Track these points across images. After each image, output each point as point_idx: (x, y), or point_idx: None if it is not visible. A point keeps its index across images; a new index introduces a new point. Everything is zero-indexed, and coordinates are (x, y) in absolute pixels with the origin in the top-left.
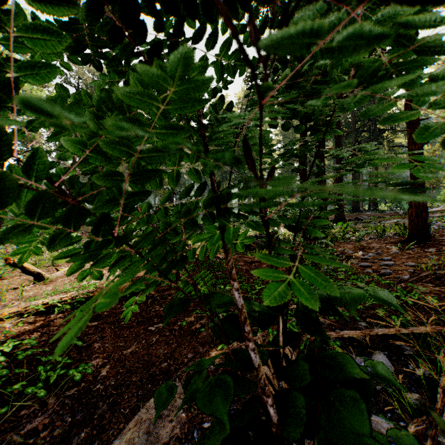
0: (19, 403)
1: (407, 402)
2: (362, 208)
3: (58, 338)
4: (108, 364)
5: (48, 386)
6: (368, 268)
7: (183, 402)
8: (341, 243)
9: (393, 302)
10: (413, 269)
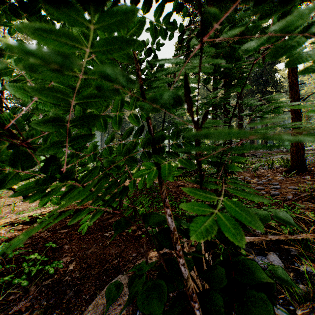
0: (8, 291)
1: (294, 291)
2: None
3: (38, 241)
4: (74, 261)
5: (30, 277)
6: (262, 190)
7: (127, 302)
8: (242, 172)
9: (291, 221)
10: (294, 191)
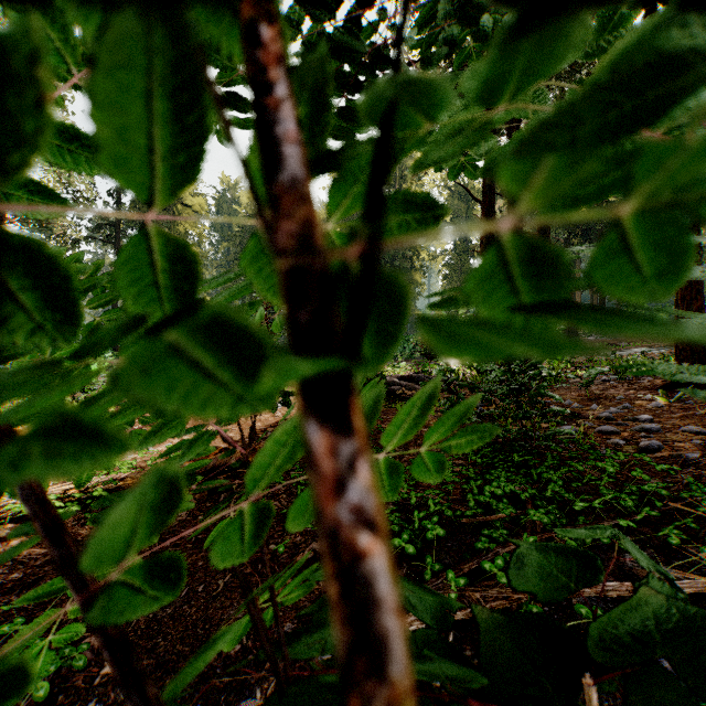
0: None
1: None
2: (580, 331)
3: (42, 574)
4: None
5: None
6: (615, 436)
7: None
8: (556, 389)
9: None
10: (699, 439)
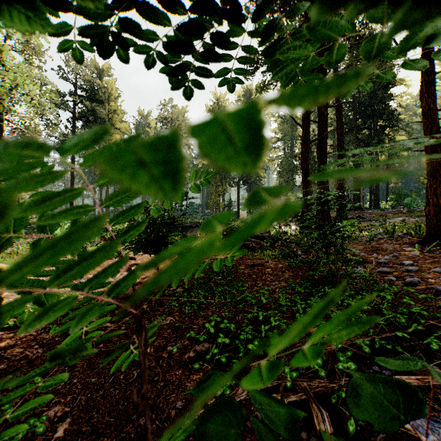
0: None
1: None
2: (363, 206)
3: (19, 366)
4: (69, 415)
5: None
6: (389, 275)
7: None
8: (349, 244)
9: None
10: None
